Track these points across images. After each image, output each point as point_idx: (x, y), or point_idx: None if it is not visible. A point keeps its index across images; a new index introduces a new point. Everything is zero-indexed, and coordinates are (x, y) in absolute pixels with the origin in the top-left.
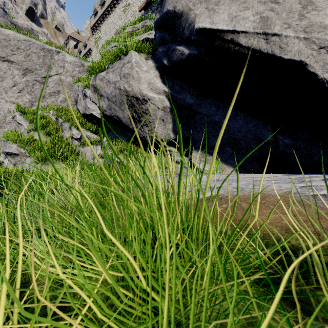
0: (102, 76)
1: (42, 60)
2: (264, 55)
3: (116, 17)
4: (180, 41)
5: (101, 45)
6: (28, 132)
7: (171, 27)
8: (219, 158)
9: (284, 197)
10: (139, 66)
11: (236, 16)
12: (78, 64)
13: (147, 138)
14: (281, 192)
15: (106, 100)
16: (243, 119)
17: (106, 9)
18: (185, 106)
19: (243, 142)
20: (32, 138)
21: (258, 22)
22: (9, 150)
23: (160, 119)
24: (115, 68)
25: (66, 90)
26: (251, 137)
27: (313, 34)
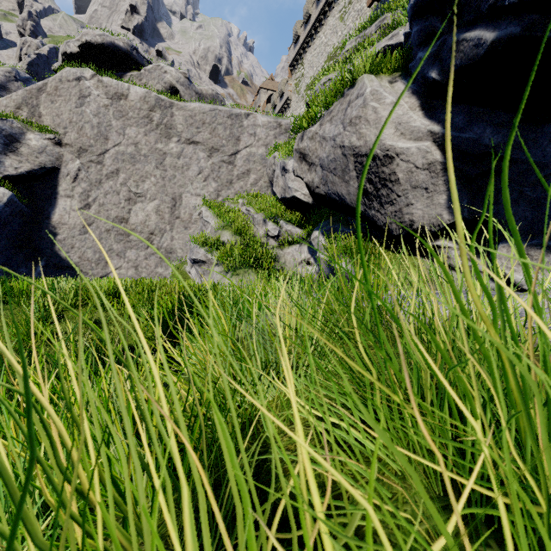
0: (313, 131)
1: (229, 131)
2: None
3: (328, 33)
4: (472, 21)
5: (305, 87)
6: (216, 232)
7: (449, 1)
8: None
9: None
10: (378, 98)
11: None
12: (273, 126)
13: (393, 226)
14: None
15: (319, 169)
16: None
17: (312, 27)
18: (480, 153)
19: None
20: (219, 240)
21: None
22: (197, 257)
23: (420, 187)
24: (333, 114)
25: (258, 168)
26: None
27: None
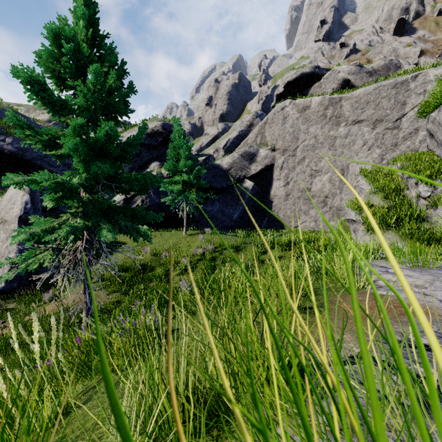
0: (433, 117)
1: (394, 100)
2: None
3: None
4: None
5: None
6: (367, 196)
7: None
8: None
9: None
10: None
11: None
12: None
13: None
14: None
15: (440, 148)
16: None
17: None
18: None
19: None
20: (368, 203)
21: None
22: (349, 218)
23: None
24: None
25: None
26: None
27: None
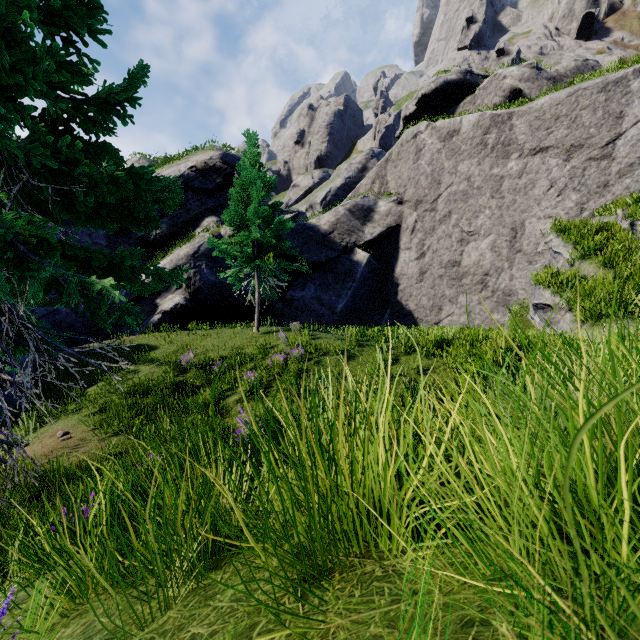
0: None
1: (602, 111)
2: None
3: None
4: None
5: None
6: (570, 265)
7: None
8: None
9: None
10: None
11: None
12: None
13: None
14: None
15: None
16: None
17: None
18: None
19: None
20: (575, 276)
21: None
22: (539, 301)
23: None
24: None
25: None
26: None
27: None
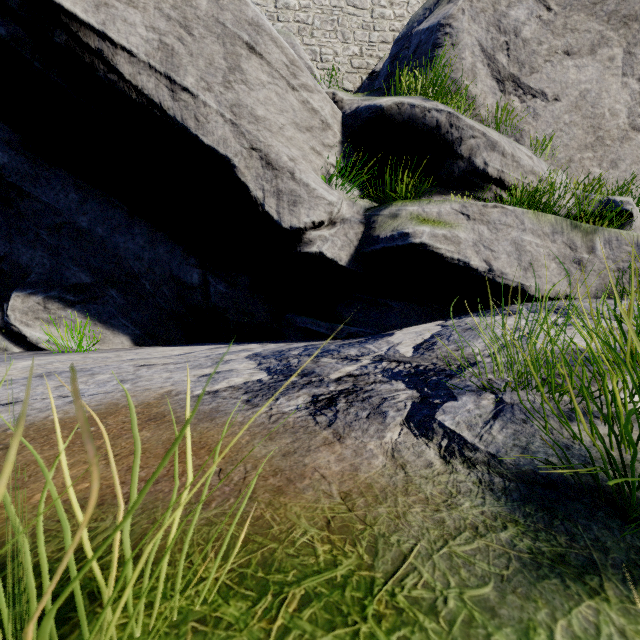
0: None
1: None
2: (169, 120)
3: None
4: None
5: None
6: None
7: None
8: (91, 313)
9: (148, 408)
10: None
11: (109, 5)
12: None
13: None
14: (154, 396)
15: None
16: (147, 235)
17: None
18: None
19: (148, 282)
20: None
21: (155, 47)
22: None
23: None
24: None
25: None
26: (163, 273)
27: (244, 122)
